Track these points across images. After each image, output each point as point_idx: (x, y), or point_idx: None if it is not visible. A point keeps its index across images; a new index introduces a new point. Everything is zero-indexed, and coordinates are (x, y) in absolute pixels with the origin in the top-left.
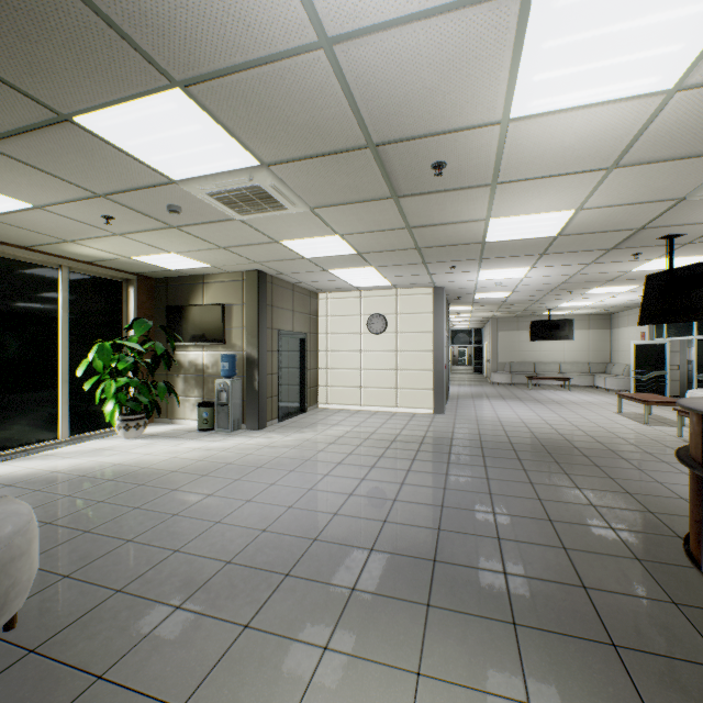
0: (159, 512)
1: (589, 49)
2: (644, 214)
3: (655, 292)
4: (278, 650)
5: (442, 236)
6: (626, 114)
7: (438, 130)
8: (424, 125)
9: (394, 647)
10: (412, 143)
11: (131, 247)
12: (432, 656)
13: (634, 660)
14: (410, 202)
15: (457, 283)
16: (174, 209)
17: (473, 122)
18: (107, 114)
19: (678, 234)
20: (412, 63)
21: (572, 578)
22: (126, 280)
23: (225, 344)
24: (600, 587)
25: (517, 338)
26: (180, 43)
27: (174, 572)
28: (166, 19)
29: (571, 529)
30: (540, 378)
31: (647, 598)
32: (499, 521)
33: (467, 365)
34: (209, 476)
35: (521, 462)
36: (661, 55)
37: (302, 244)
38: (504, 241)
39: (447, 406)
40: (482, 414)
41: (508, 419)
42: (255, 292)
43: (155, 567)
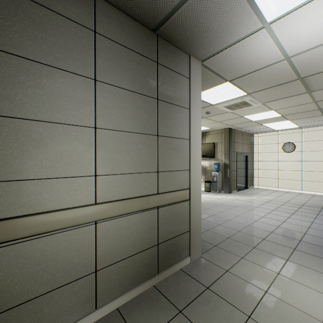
0: (207, 213)
1: None
2: None
3: None
4: (268, 255)
5: None
6: None
7: None
8: None
9: (318, 267)
10: (322, 73)
11: None
12: None
13: None
14: (317, 92)
15: None
16: (208, 112)
17: None
18: (202, 93)
19: None
20: None
21: None
22: None
23: (214, 158)
24: None
25: None
26: (234, 72)
27: (221, 229)
28: (233, 69)
29: None
30: None
31: None
32: None
33: None
34: (217, 206)
35: None
36: None
37: (253, 116)
38: None
39: None
40: None
41: None
42: (227, 137)
43: (215, 227)
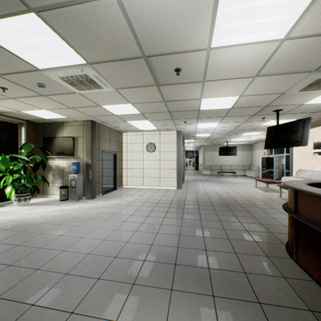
0: (31, 247)
1: (248, 13)
2: (267, 100)
3: (271, 135)
4: None
5: (180, 106)
6: (263, 50)
7: (177, 50)
8: (170, 47)
9: (153, 316)
10: (164, 57)
11: (20, 106)
12: (172, 319)
13: (269, 310)
14: (164, 88)
15: (187, 129)
16: (41, 85)
17: (194, 48)
18: None
19: (280, 109)
20: (163, 11)
21: (239, 268)
22: (20, 123)
23: (74, 156)
24: (252, 272)
25: (213, 154)
26: None
27: (33, 283)
28: None
29: (238, 243)
30: (223, 172)
31: (272, 275)
32: (206, 241)
33: (192, 166)
34: (62, 225)
35: (215, 211)
36: (280, 20)
37: (113, 107)
38: (208, 109)
39: (183, 185)
40: (198, 189)
41: (209, 190)
42: (90, 131)
43: (23, 280)
